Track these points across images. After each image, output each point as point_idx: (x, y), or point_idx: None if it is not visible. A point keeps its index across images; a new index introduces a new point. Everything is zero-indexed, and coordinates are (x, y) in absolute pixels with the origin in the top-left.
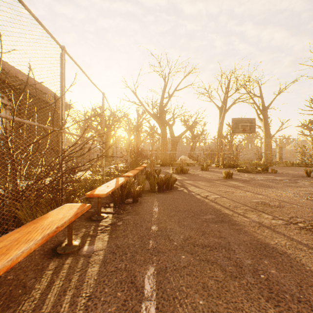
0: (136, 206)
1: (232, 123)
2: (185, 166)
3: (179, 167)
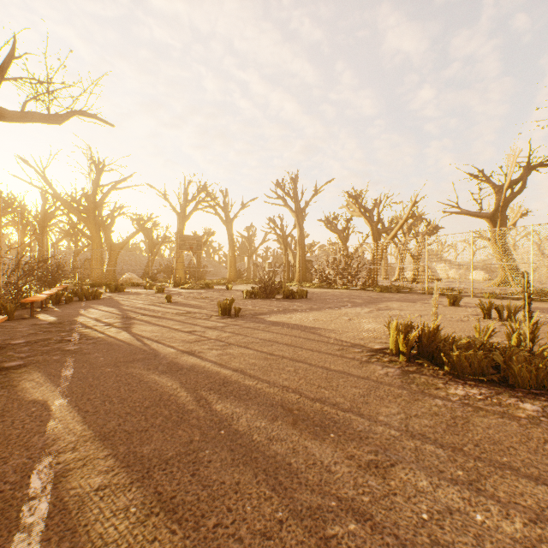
0: (70, 304)
1: (179, 240)
2: (129, 287)
3: (114, 285)
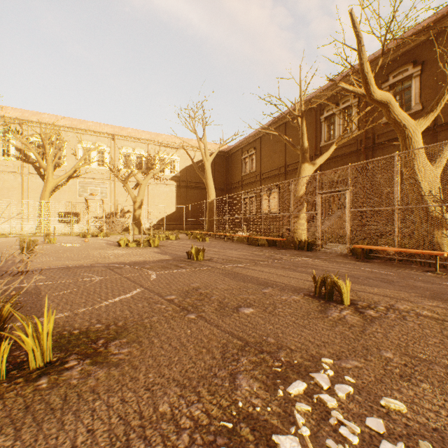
0: None
1: None
2: None
3: None
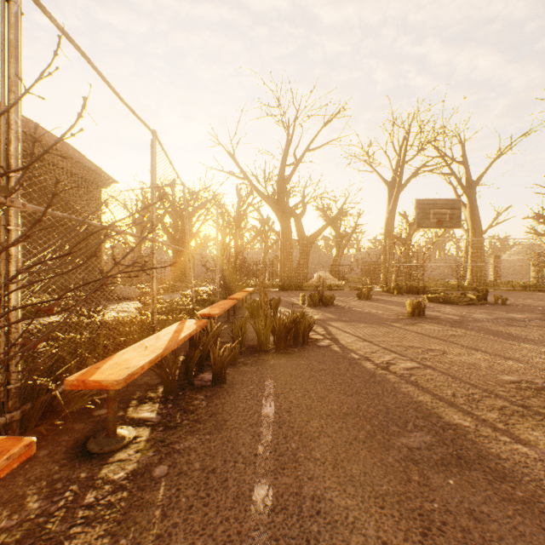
0: (220, 396)
1: (416, 209)
2: (325, 290)
3: (317, 293)
